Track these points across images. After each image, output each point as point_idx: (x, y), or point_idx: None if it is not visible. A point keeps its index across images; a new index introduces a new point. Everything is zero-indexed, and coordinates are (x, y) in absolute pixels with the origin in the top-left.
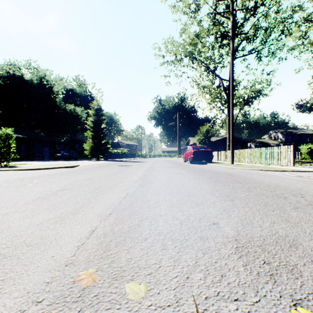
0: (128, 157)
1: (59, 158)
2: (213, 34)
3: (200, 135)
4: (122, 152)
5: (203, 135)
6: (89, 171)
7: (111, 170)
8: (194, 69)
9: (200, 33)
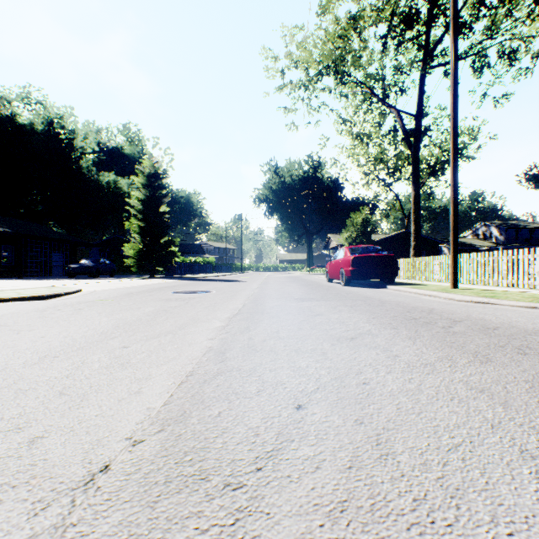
0: (216, 271)
1: (75, 272)
2: (387, 18)
3: (351, 230)
4: (204, 261)
5: (357, 230)
6: (44, 319)
7: (127, 313)
8: (344, 96)
9: (360, 15)
